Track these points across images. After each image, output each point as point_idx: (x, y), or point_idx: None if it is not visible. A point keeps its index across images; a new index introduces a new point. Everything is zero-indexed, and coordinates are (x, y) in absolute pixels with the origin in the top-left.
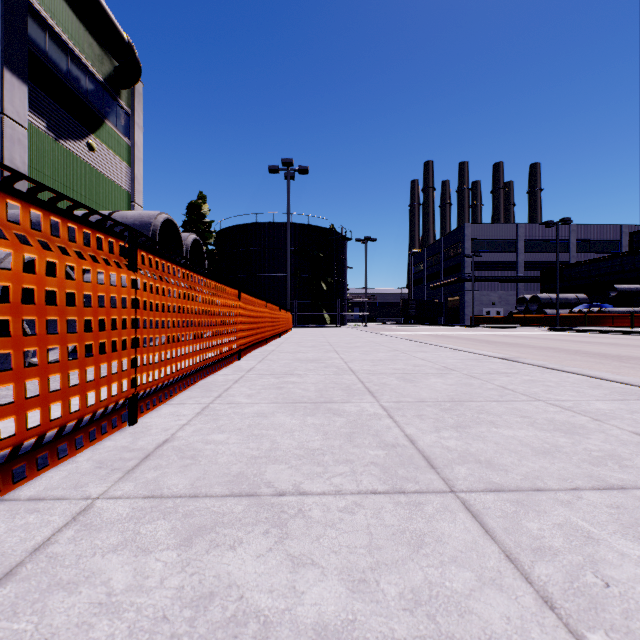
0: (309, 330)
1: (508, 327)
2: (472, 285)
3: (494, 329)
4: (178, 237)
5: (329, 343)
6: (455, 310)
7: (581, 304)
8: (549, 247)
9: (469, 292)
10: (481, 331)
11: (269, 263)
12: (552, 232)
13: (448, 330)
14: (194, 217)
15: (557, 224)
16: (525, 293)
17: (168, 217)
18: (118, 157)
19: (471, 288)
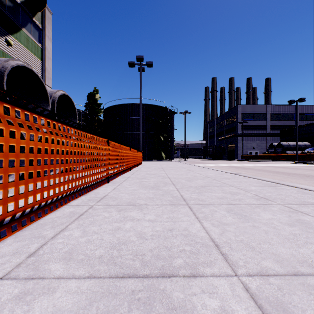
0: (153, 163)
1: (266, 161)
2: (242, 138)
3: (260, 162)
4: (43, 88)
5: (170, 179)
6: (232, 151)
7: (307, 148)
8: (284, 117)
9: (240, 142)
10: (255, 163)
11: (132, 126)
12: (286, 109)
13: (234, 163)
14: (91, 101)
15: (296, 102)
16: (271, 142)
17: (25, 65)
18: (32, 54)
19: (241, 140)
